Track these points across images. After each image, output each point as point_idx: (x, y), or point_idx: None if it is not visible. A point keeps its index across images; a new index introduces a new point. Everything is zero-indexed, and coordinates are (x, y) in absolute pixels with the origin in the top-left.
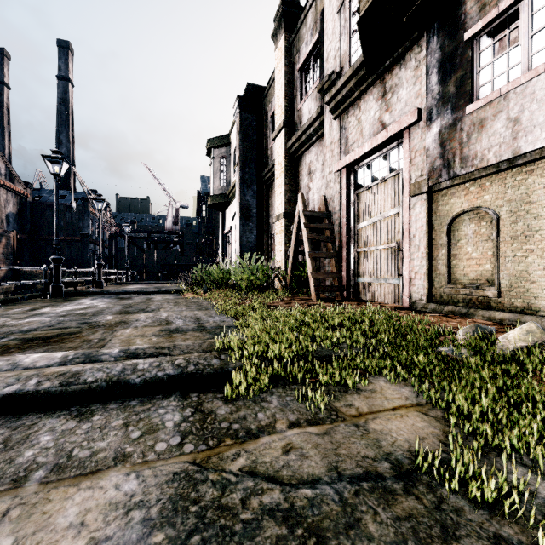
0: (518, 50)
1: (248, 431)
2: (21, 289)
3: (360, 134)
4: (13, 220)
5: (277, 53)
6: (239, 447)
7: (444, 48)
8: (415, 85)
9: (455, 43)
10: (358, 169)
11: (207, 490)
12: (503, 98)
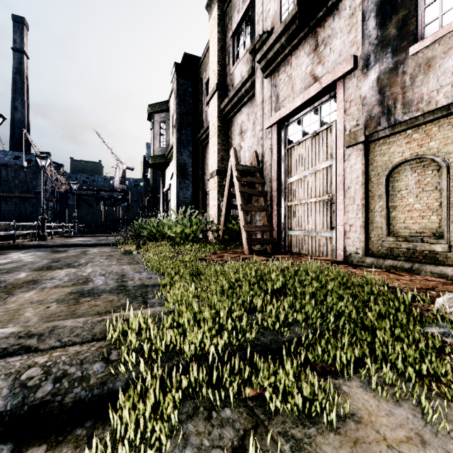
0: None
1: None
2: None
3: (291, 90)
4: None
5: (211, 22)
6: None
7: None
8: (351, 33)
9: None
10: (288, 125)
11: None
12: None
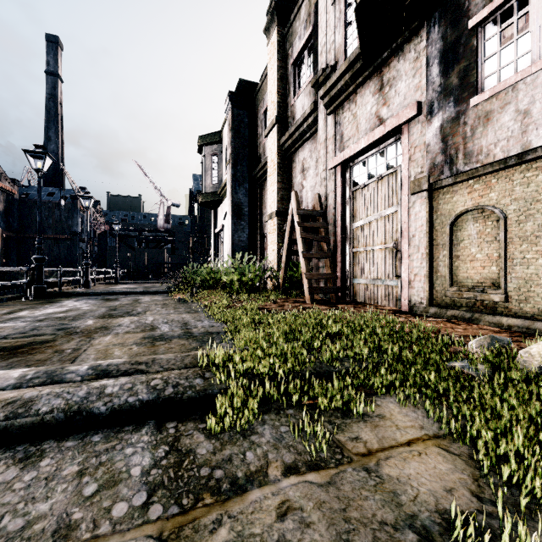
0: (527, 38)
1: (233, 481)
2: (7, 289)
3: (356, 130)
4: None
5: (269, 47)
6: (221, 509)
7: (446, 37)
8: (415, 77)
9: (458, 31)
10: (353, 166)
11: None
12: (511, 89)
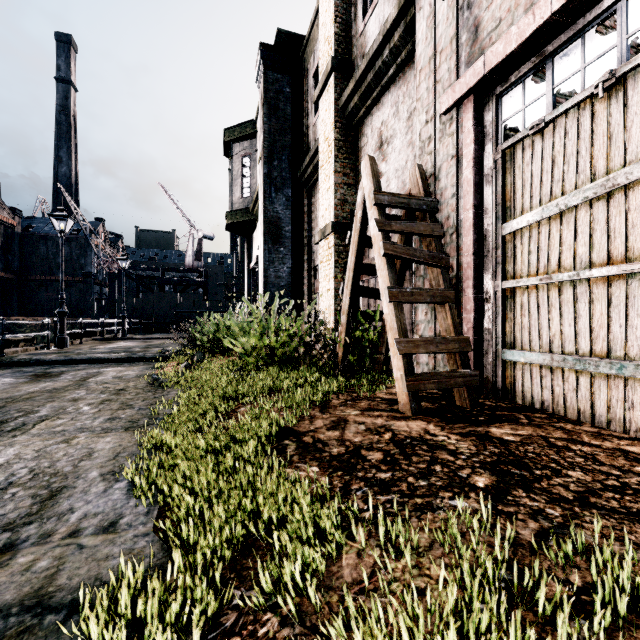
0: None
1: None
2: None
3: None
4: None
5: None
6: None
7: None
8: None
9: None
10: (503, 92)
11: None
12: None
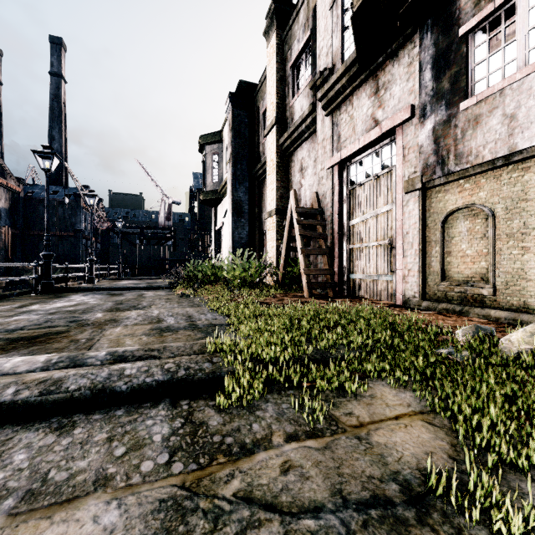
0: (514, 46)
1: (242, 446)
2: (13, 285)
3: (353, 131)
4: (5, 216)
5: (269, 50)
6: (233, 466)
7: (438, 44)
8: (409, 81)
9: (449, 38)
10: (350, 165)
11: (197, 523)
12: (499, 94)
